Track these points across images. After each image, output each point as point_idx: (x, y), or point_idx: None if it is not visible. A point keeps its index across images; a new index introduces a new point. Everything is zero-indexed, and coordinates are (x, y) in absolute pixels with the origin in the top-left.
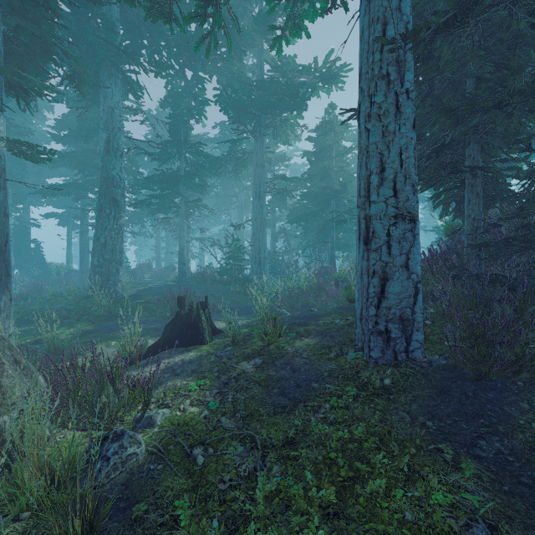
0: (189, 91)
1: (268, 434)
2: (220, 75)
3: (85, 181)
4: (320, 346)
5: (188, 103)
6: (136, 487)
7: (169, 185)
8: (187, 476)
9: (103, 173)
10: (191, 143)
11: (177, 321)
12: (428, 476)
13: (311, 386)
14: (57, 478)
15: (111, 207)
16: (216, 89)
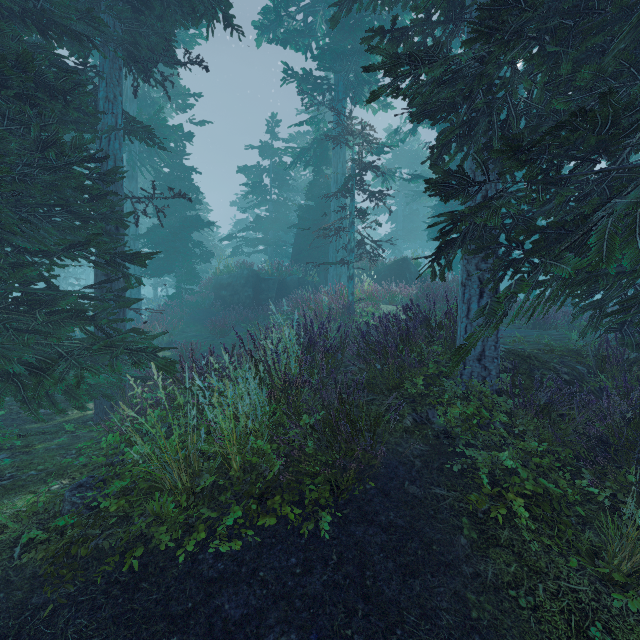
0: None
1: None
2: None
3: None
4: None
5: None
6: None
7: None
8: None
9: None
10: None
11: None
12: None
13: None
14: None
15: None
16: None
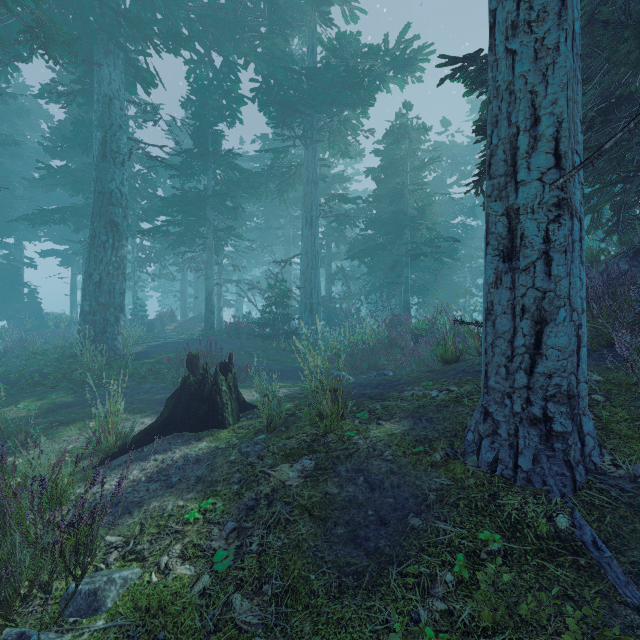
0: (218, 84)
1: None
2: (258, 61)
3: (84, 205)
4: (413, 438)
5: (217, 101)
6: None
7: (191, 207)
8: None
9: (97, 186)
10: (221, 154)
11: (184, 392)
12: None
13: (408, 524)
14: None
15: (108, 233)
16: (253, 80)
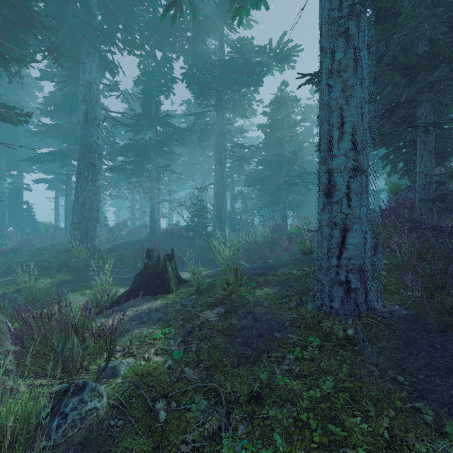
0: (159, 70)
1: (233, 387)
2: (186, 55)
3: (68, 150)
4: (280, 296)
5: (158, 81)
6: (94, 448)
7: (141, 152)
8: (148, 435)
9: (82, 140)
10: (160, 116)
11: (145, 272)
12: (414, 446)
13: (273, 336)
14: (7, 440)
15: (89, 171)
16: (182, 68)
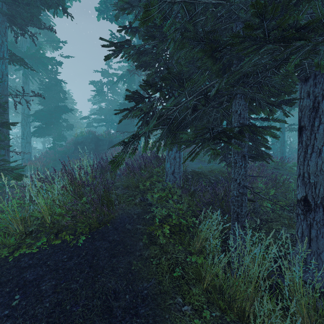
0: None
1: None
2: None
3: None
4: None
5: None
6: None
7: None
8: None
9: None
10: None
11: None
12: None
13: None
14: None
15: None
16: None
